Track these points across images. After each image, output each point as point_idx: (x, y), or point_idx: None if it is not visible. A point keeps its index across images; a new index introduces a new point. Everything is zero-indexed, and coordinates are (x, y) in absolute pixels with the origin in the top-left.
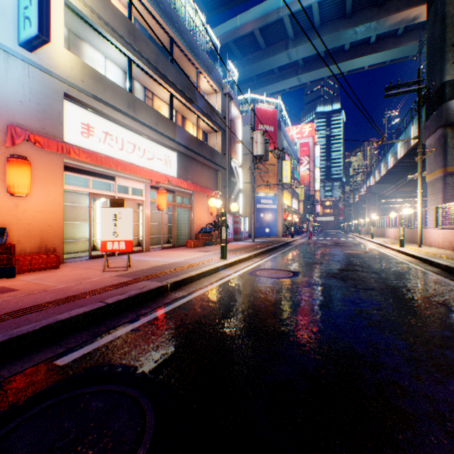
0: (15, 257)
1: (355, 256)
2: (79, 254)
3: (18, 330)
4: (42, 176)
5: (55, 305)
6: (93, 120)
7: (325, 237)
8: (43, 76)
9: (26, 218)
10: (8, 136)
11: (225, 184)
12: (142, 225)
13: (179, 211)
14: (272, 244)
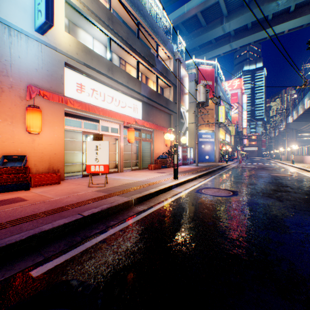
0: (30, 176)
1: (283, 178)
2: (76, 173)
3: (9, 239)
4: (50, 120)
5: (45, 215)
6: (84, 81)
7: (252, 163)
8: (51, 51)
9: (40, 149)
10: (28, 93)
11: (176, 124)
12: (118, 153)
13: (143, 144)
14: (212, 167)
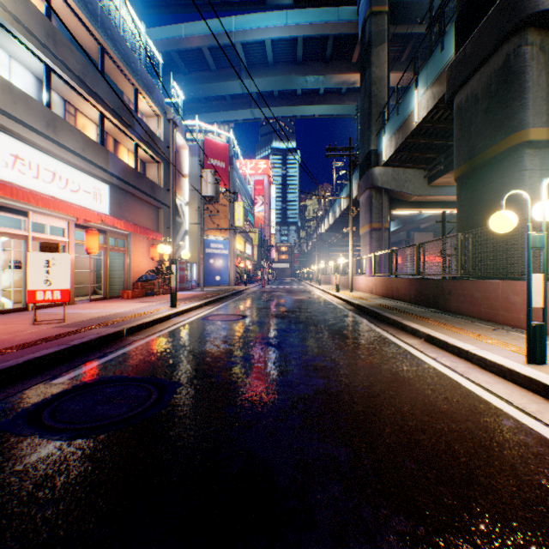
0: None
1: (300, 301)
2: None
3: (2, 365)
4: None
5: (15, 350)
6: None
7: (279, 286)
8: None
9: None
10: None
11: (169, 225)
12: None
13: (110, 255)
14: (224, 293)
